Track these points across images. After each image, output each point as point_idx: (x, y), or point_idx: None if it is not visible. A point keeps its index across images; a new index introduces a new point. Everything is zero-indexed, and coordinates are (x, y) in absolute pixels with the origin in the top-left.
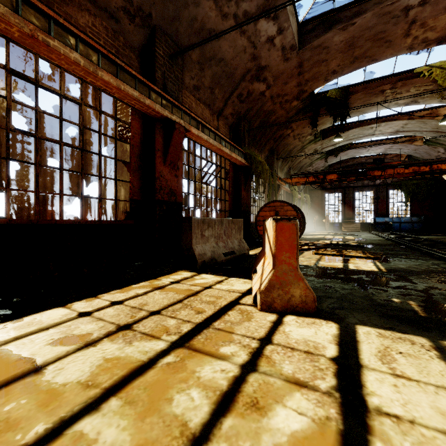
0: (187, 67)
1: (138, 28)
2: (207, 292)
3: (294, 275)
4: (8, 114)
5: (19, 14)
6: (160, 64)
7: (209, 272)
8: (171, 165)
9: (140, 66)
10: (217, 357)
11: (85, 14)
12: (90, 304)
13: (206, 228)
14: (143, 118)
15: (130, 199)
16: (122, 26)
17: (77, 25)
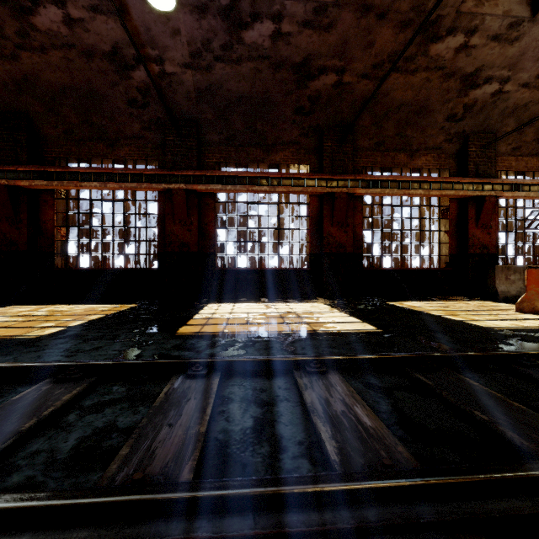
0: (501, 141)
1: (454, 143)
2: (492, 307)
3: (538, 296)
4: (392, 224)
5: (399, 188)
6: (472, 158)
7: (508, 303)
8: (483, 226)
9: (456, 164)
10: (476, 313)
11: (422, 158)
12: (429, 302)
13: (512, 274)
14: (459, 198)
15: (449, 254)
16: (443, 149)
17: (418, 167)
